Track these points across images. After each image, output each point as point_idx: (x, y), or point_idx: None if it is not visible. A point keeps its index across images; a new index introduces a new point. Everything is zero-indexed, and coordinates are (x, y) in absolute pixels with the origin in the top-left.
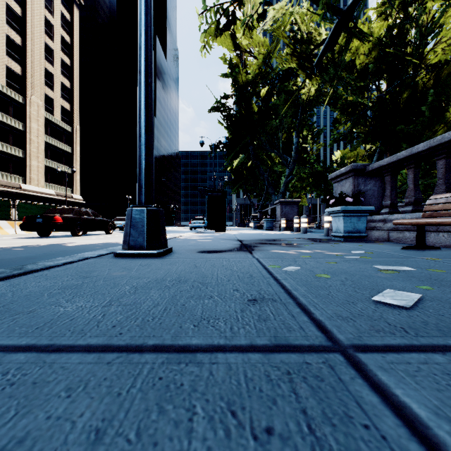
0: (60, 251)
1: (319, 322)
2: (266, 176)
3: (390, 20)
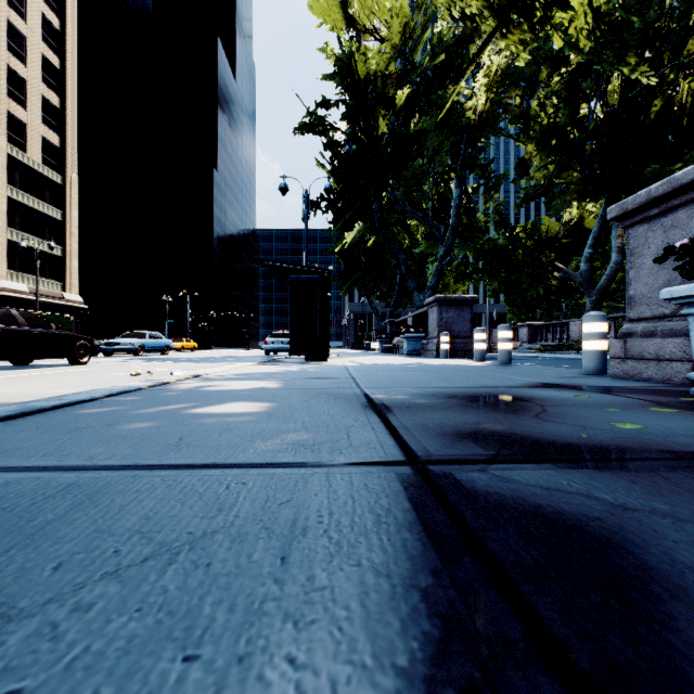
0: None
1: None
2: (404, 257)
3: None
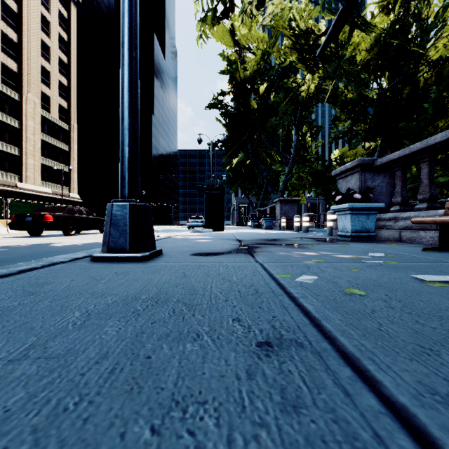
0: (41, 252)
1: (406, 414)
2: (265, 174)
3: (392, 15)
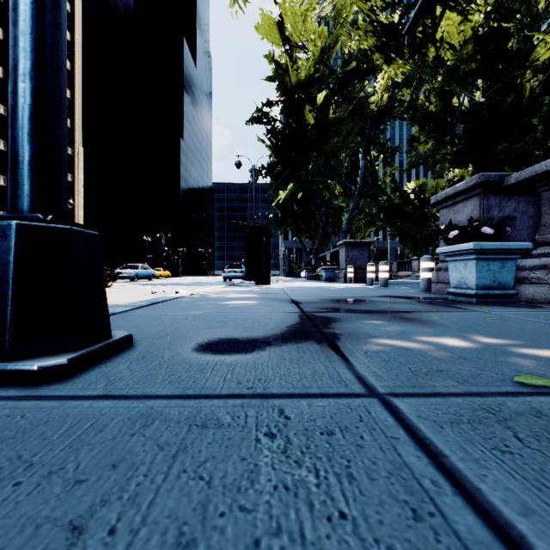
0: None
1: None
2: (324, 210)
3: (490, 2)
